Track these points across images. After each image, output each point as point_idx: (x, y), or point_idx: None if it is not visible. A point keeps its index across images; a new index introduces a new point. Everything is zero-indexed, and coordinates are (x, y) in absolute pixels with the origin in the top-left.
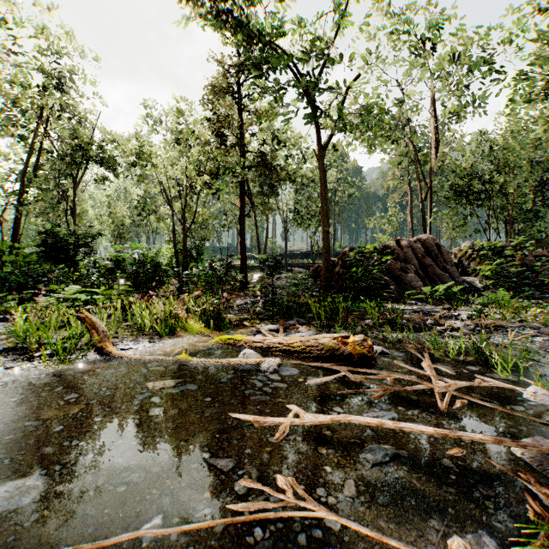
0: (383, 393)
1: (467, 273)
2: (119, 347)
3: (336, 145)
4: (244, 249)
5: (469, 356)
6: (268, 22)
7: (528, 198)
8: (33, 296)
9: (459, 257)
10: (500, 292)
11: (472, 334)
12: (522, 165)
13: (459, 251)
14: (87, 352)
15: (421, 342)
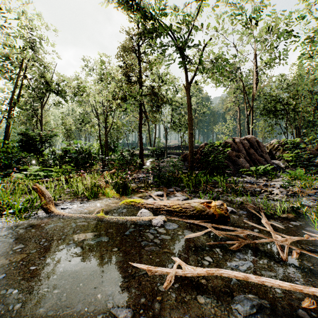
0: (238, 244)
1: (275, 158)
2: (60, 207)
3: (197, 81)
4: (142, 144)
5: (290, 214)
6: (156, 6)
7: (310, 114)
8: (15, 172)
9: (270, 149)
10: (298, 170)
11: (286, 197)
12: (307, 94)
13: (269, 145)
14: (37, 212)
15: (255, 204)
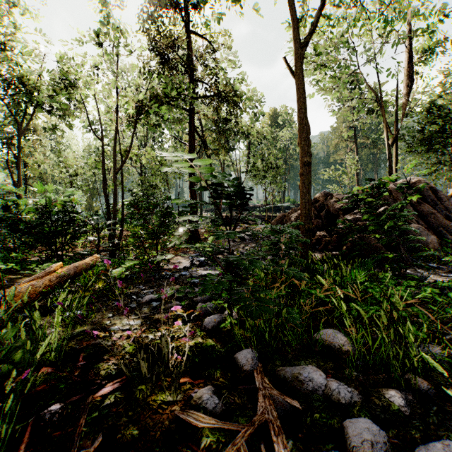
0: None
1: None
2: None
3: (316, 48)
4: (195, 195)
5: None
6: None
7: None
8: None
9: None
10: None
11: None
12: None
13: None
14: None
15: None
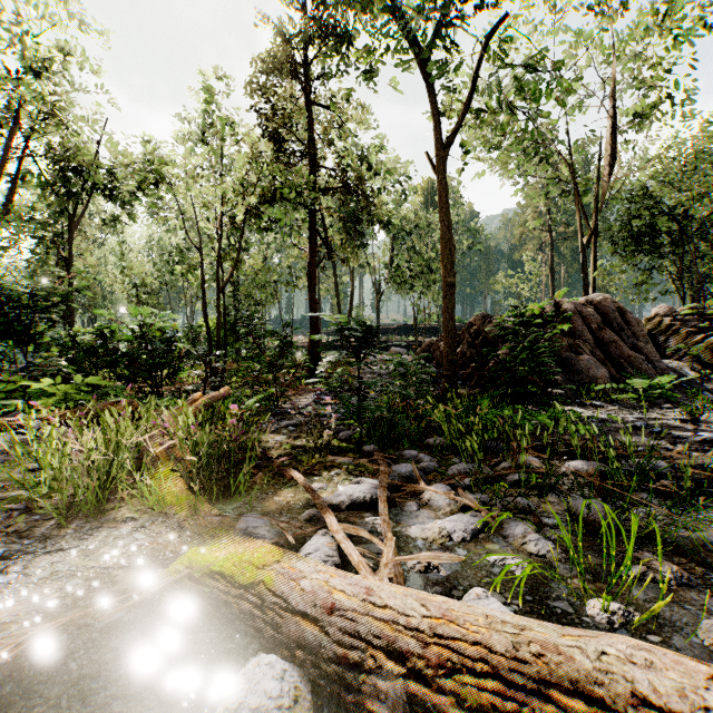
0: None
1: (664, 354)
2: None
3: (464, 143)
4: (316, 317)
5: None
6: None
7: None
8: None
9: (648, 330)
10: None
11: None
12: None
13: (647, 321)
14: None
15: None
